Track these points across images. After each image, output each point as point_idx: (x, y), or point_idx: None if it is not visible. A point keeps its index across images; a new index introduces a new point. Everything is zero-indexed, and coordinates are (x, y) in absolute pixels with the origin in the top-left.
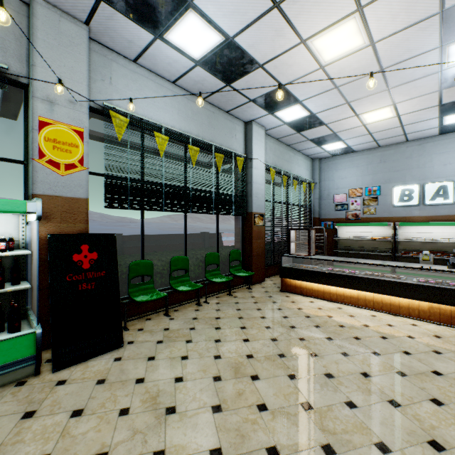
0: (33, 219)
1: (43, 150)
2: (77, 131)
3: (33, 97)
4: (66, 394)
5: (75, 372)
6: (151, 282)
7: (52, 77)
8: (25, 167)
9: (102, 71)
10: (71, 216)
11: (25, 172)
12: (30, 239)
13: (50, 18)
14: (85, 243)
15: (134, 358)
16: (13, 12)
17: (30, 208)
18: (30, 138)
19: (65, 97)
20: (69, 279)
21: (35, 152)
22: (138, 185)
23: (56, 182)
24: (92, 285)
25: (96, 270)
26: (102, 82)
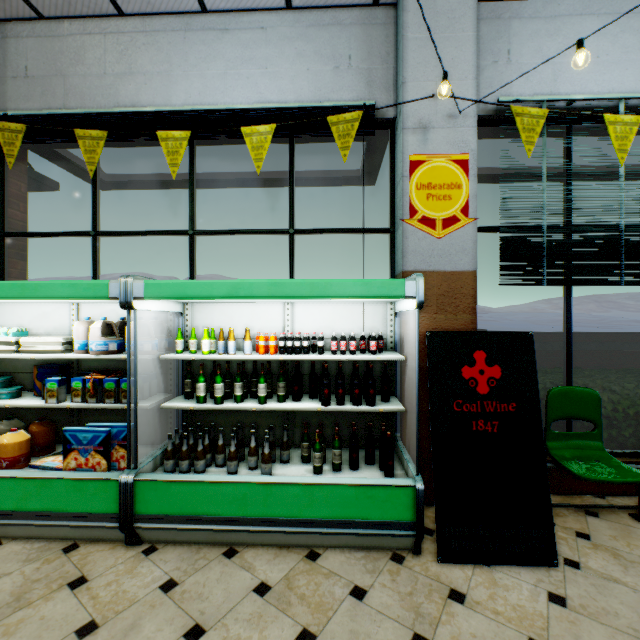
0: (409, 307)
1: (414, 204)
2: (458, 162)
3: (402, 131)
4: (472, 636)
5: (474, 584)
6: (595, 436)
7: (425, 88)
8: (390, 236)
9: (493, 47)
10: (450, 302)
11: (391, 243)
12: (398, 337)
13: (422, 0)
14: (479, 348)
15: (601, 621)
16: (378, 28)
17: (409, 290)
18: (398, 193)
19: (441, 112)
20: (456, 408)
21: (405, 210)
22: (562, 235)
23: (430, 250)
24: (493, 426)
25: (498, 399)
26: (493, 67)
